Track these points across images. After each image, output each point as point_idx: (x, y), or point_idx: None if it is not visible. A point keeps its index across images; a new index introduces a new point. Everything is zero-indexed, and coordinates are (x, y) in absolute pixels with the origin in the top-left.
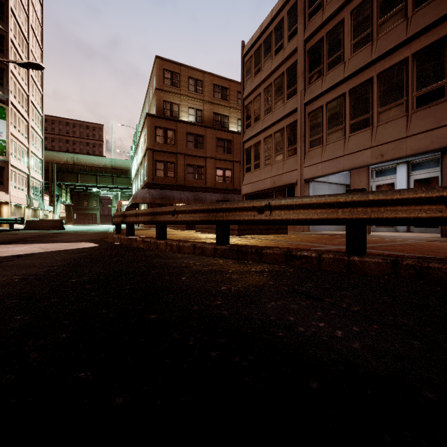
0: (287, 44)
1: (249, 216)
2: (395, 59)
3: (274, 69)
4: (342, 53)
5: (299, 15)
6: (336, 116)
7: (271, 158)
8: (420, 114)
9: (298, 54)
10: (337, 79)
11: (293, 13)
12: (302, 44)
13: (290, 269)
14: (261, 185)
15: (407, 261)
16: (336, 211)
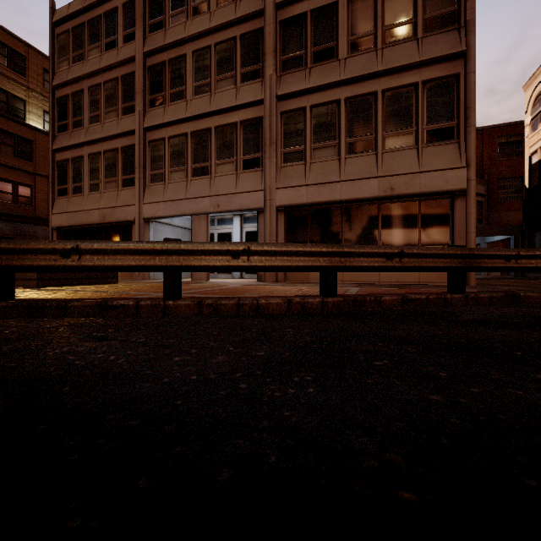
0: (122, 45)
1: (48, 261)
2: (228, 119)
3: (104, 67)
4: (185, 90)
5: (138, 19)
6: (179, 154)
7: (100, 184)
8: (245, 176)
9: (137, 66)
10: (180, 116)
11: (131, 11)
12: (142, 56)
13: (99, 319)
14: (84, 217)
15: (208, 301)
16: (154, 258)
